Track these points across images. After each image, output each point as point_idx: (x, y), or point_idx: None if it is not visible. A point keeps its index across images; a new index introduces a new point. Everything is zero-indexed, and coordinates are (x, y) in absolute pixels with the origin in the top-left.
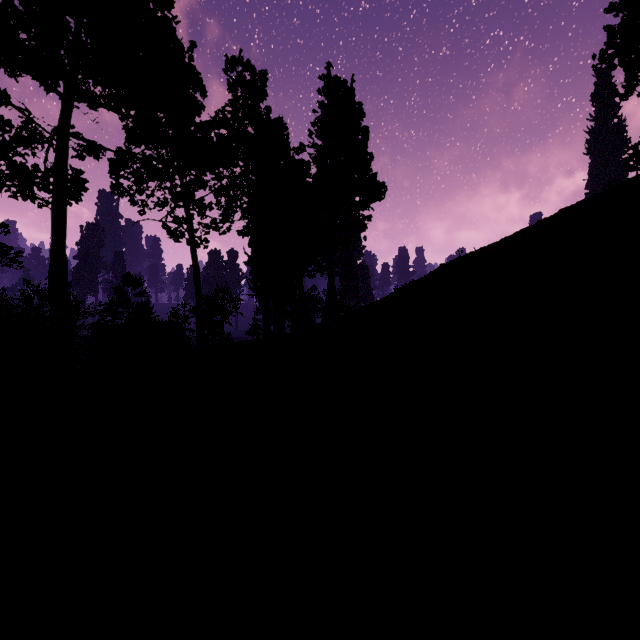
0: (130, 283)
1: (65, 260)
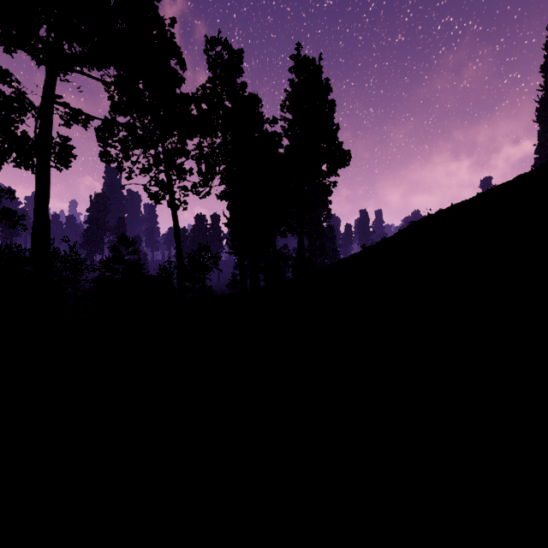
0: (124, 243)
1: (47, 221)
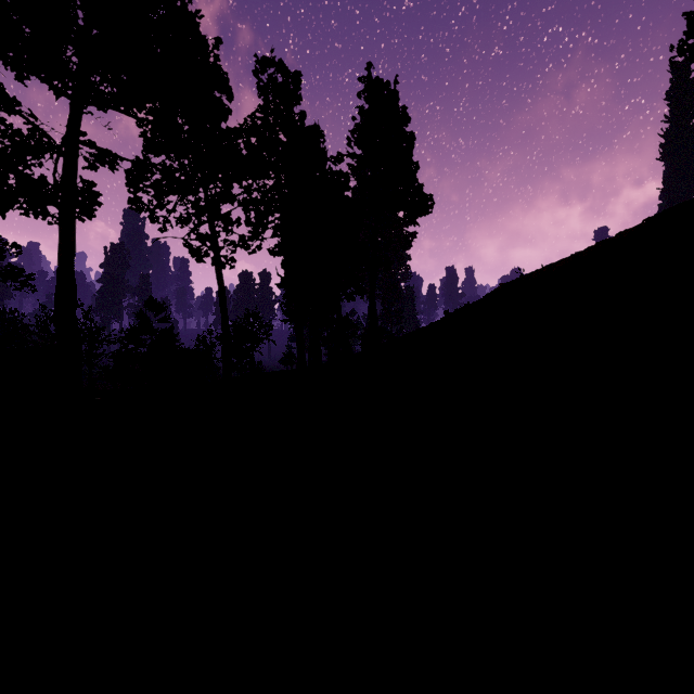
0: (153, 308)
1: (73, 282)
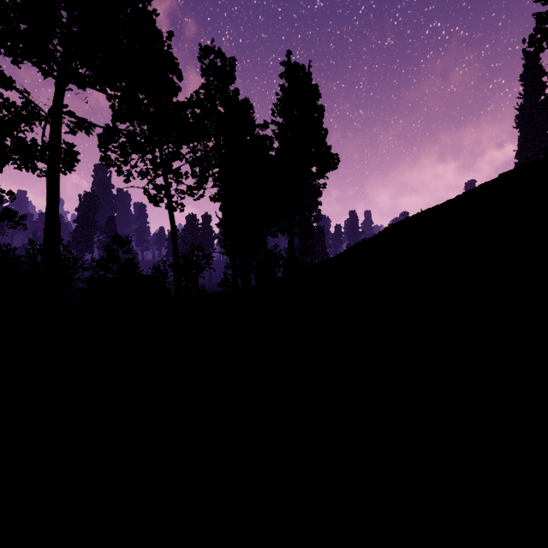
0: (119, 242)
1: (58, 222)
